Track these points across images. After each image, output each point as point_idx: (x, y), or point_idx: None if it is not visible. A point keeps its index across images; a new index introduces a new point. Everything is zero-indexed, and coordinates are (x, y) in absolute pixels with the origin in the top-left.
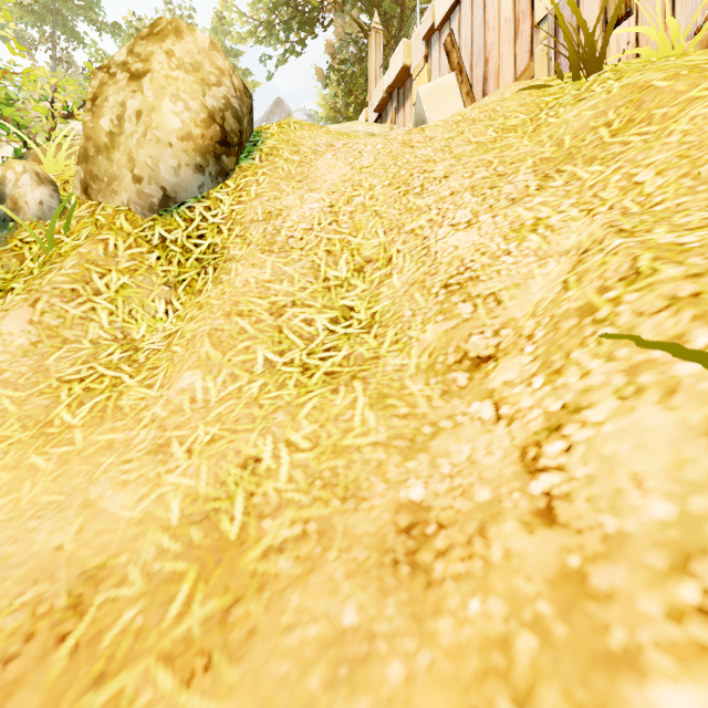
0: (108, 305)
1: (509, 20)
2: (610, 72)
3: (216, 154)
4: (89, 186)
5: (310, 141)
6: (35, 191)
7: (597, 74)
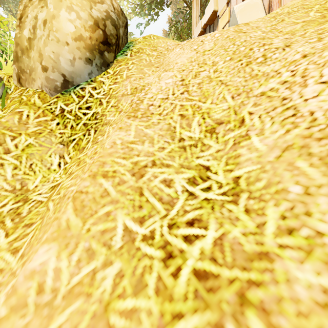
0: (14, 161)
1: None
2: None
3: (100, 50)
4: (20, 77)
5: (163, 44)
6: None
7: None
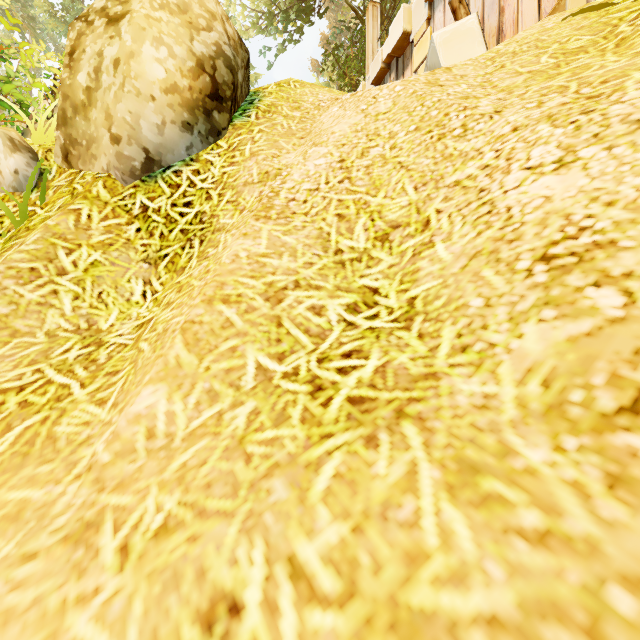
0: (74, 287)
1: None
2: None
3: (206, 109)
4: (68, 152)
5: (312, 97)
6: (9, 159)
7: None
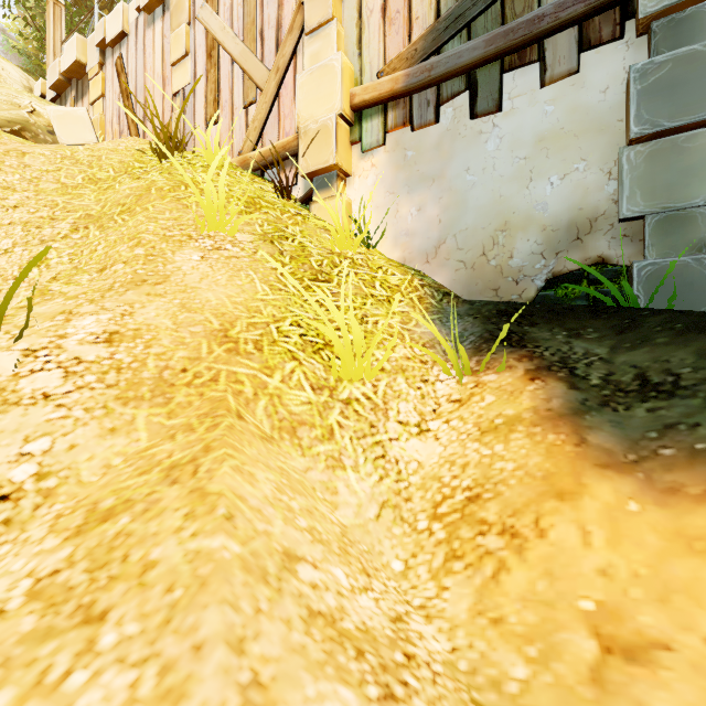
0: None
1: (160, 77)
2: (170, 164)
3: None
4: None
5: None
6: None
7: (169, 161)
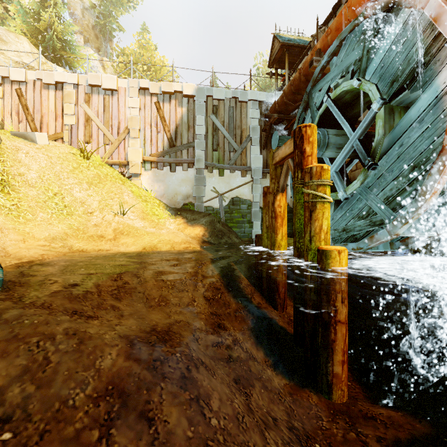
0: None
1: (53, 112)
2: (92, 163)
3: None
4: None
5: (6, 142)
6: None
7: (89, 161)
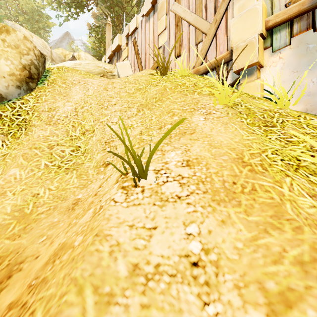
0: None
1: (152, 42)
2: (167, 77)
3: (26, 82)
4: None
5: (71, 78)
6: None
7: (165, 76)
